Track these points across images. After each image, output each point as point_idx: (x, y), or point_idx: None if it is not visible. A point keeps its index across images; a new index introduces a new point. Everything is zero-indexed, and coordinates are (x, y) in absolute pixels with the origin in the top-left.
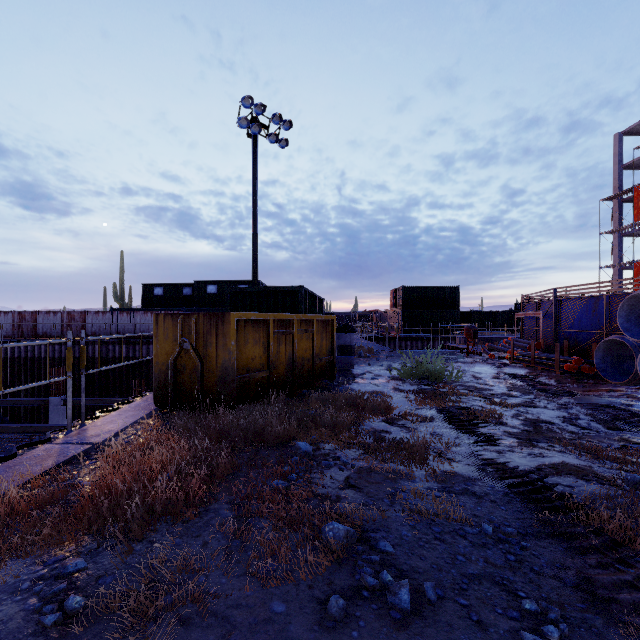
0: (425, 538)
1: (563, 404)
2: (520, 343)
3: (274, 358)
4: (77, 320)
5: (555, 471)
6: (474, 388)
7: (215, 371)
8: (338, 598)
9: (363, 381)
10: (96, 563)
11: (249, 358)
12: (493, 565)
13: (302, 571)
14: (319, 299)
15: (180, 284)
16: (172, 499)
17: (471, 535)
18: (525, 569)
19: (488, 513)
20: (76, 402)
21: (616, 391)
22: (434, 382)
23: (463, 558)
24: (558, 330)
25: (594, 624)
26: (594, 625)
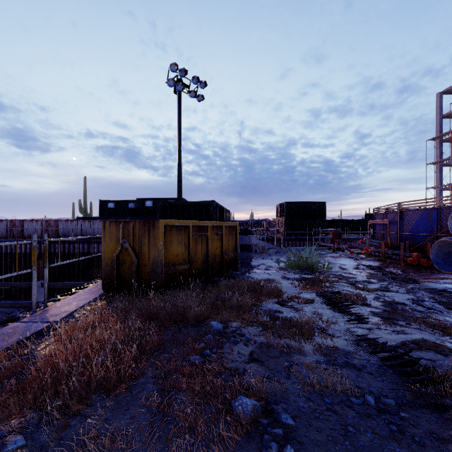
0: (319, 409)
1: (410, 289)
2: (372, 243)
3: (193, 254)
4: (52, 226)
5: (417, 346)
6: (342, 276)
7: (148, 265)
8: None
9: (259, 271)
10: (34, 440)
11: (174, 255)
12: (380, 436)
13: (216, 446)
14: (226, 211)
15: (126, 200)
16: (106, 376)
17: (357, 406)
18: (407, 440)
19: (368, 384)
20: (51, 285)
21: (448, 279)
22: (311, 272)
23: (353, 429)
24: (401, 233)
25: None
26: None
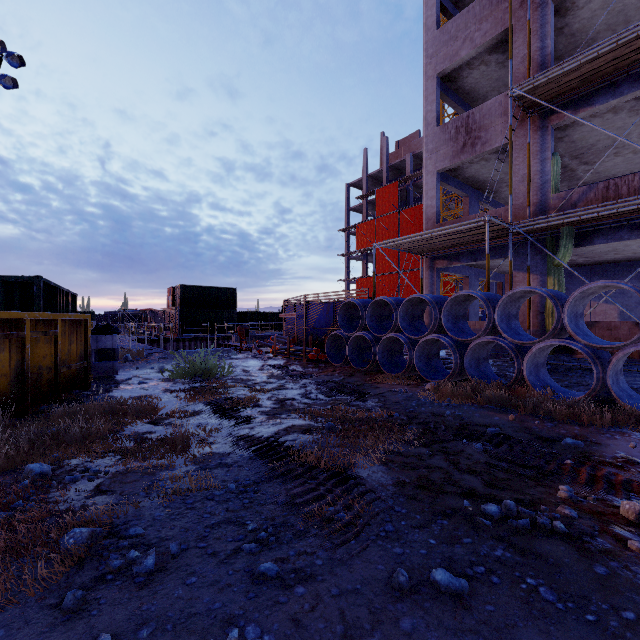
0: (178, 512)
1: (304, 384)
2: (282, 339)
3: None
4: None
5: (287, 432)
6: (241, 380)
7: None
8: (76, 591)
9: (128, 387)
10: None
11: None
12: (232, 511)
13: (30, 589)
14: (69, 294)
15: None
16: None
17: (219, 496)
18: (255, 505)
19: (235, 476)
20: None
21: (336, 370)
22: (207, 379)
23: (209, 515)
24: (307, 328)
25: (290, 521)
26: (290, 521)
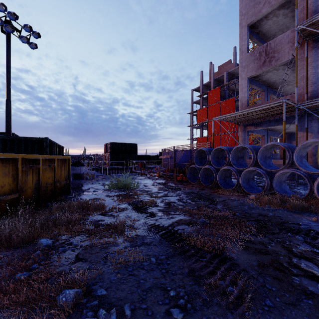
0: (124, 277)
1: (178, 194)
2: (162, 169)
3: (22, 184)
4: None
5: (177, 224)
6: (144, 191)
7: None
8: None
9: (88, 193)
10: None
11: None
12: (156, 278)
13: None
14: (60, 146)
15: None
16: None
17: (146, 266)
18: (169, 275)
19: (153, 252)
20: None
21: (194, 186)
22: (126, 190)
23: (143, 281)
24: (175, 163)
25: (196, 290)
26: (196, 290)
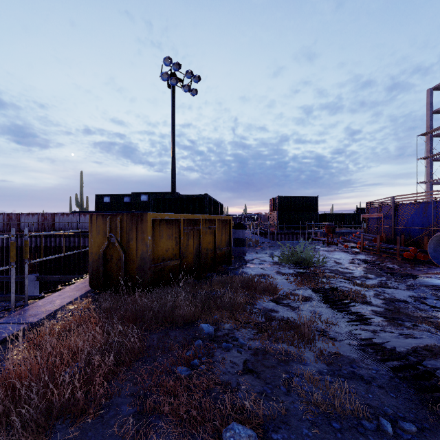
0: (327, 438)
1: (411, 285)
2: (366, 236)
3: (184, 249)
4: (48, 220)
5: (430, 354)
6: (338, 271)
7: (135, 260)
8: None
9: (253, 265)
10: None
11: (163, 250)
12: None
13: None
14: (219, 204)
15: (122, 194)
16: (71, 399)
17: (371, 432)
18: None
19: (380, 402)
20: (46, 278)
21: None
22: (306, 266)
23: None
24: (396, 227)
25: None
26: None
